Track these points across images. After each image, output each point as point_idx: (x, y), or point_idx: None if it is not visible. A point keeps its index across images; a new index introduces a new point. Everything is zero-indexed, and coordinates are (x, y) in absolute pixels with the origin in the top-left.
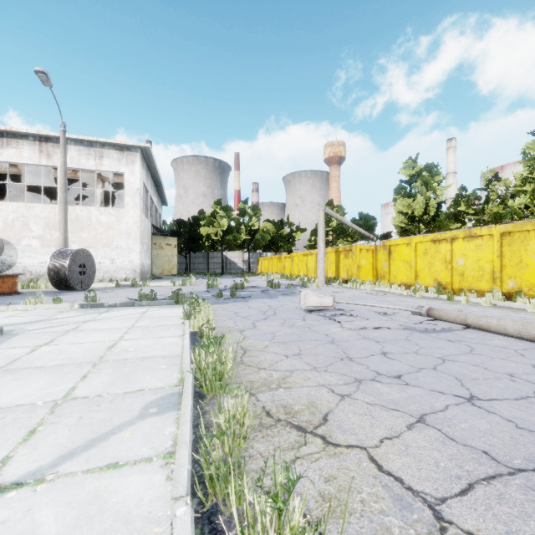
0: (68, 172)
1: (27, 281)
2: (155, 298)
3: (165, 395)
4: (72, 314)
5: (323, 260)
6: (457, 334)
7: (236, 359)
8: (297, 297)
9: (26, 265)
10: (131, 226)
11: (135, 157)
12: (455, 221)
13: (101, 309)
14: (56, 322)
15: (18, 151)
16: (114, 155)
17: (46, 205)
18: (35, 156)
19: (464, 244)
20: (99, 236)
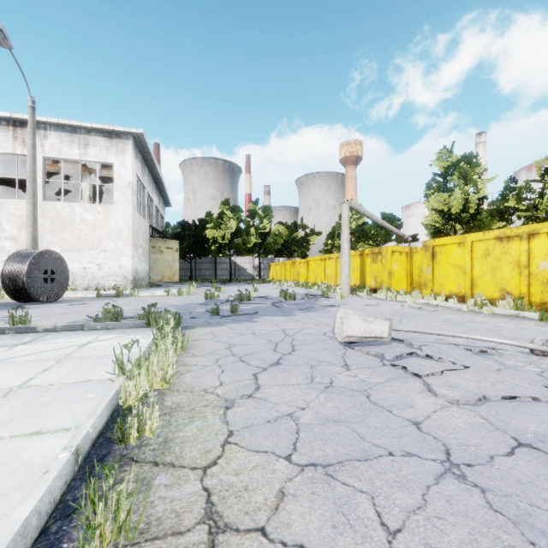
0: (51, 165)
1: None
2: (119, 318)
3: None
4: None
5: (347, 264)
6: None
7: None
8: (320, 313)
9: None
10: (121, 226)
11: (125, 145)
12: (499, 220)
13: (26, 337)
14: None
15: None
16: (101, 143)
17: (21, 200)
18: (8, 144)
19: None
20: (83, 238)
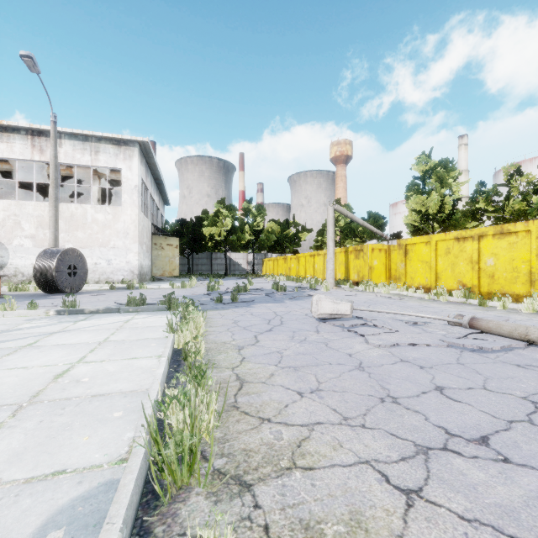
0: (63, 169)
1: (18, 283)
2: (145, 303)
3: (95, 489)
4: (41, 323)
5: (332, 260)
6: (523, 355)
7: (224, 406)
8: (305, 301)
9: (17, 266)
10: (129, 225)
11: (132, 152)
12: (472, 220)
13: (80, 316)
14: (15, 334)
15: (10, 146)
16: (110, 150)
17: (39, 202)
18: (27, 151)
19: (494, 242)
20: (94, 236)
